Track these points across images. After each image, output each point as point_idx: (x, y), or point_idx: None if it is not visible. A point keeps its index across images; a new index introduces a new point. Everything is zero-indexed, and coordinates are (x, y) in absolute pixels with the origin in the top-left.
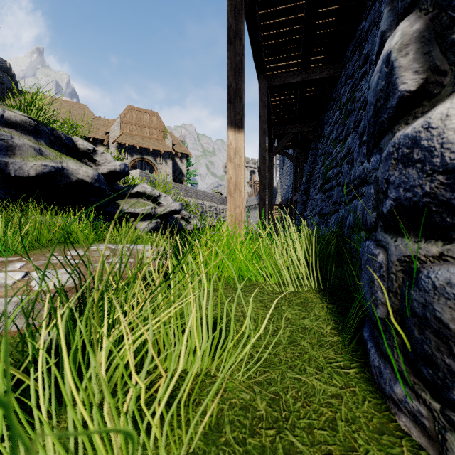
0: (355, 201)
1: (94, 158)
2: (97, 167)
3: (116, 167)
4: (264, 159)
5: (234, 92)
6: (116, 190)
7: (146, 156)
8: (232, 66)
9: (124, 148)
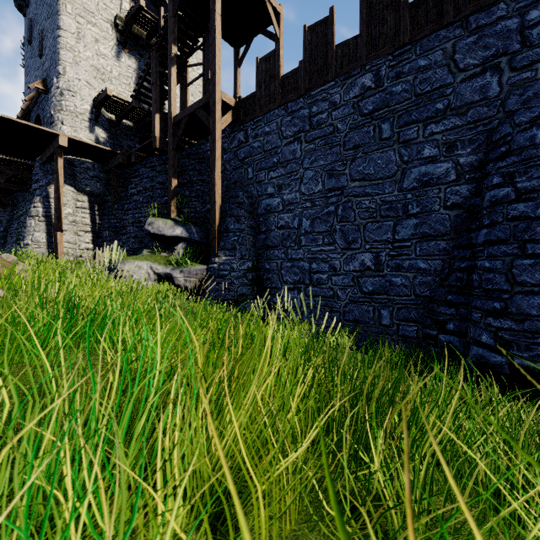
0: None
1: None
2: None
3: None
4: None
5: None
6: None
7: None
8: None
9: None
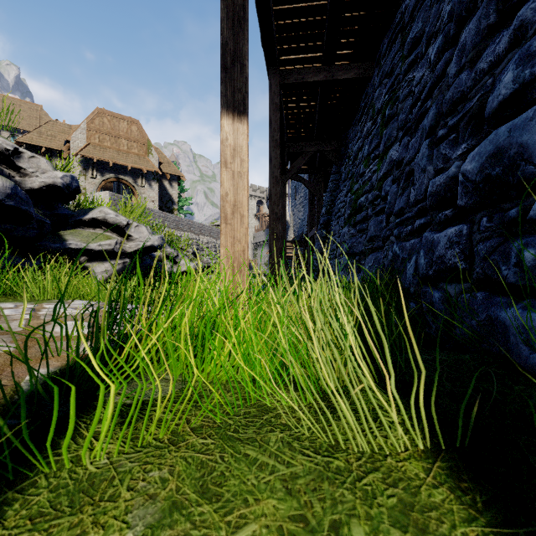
0: (429, 233)
1: (16, 163)
2: (24, 178)
3: (56, 180)
4: (276, 180)
5: (232, 55)
6: (60, 215)
7: (123, 176)
8: (228, 13)
9: (91, 164)
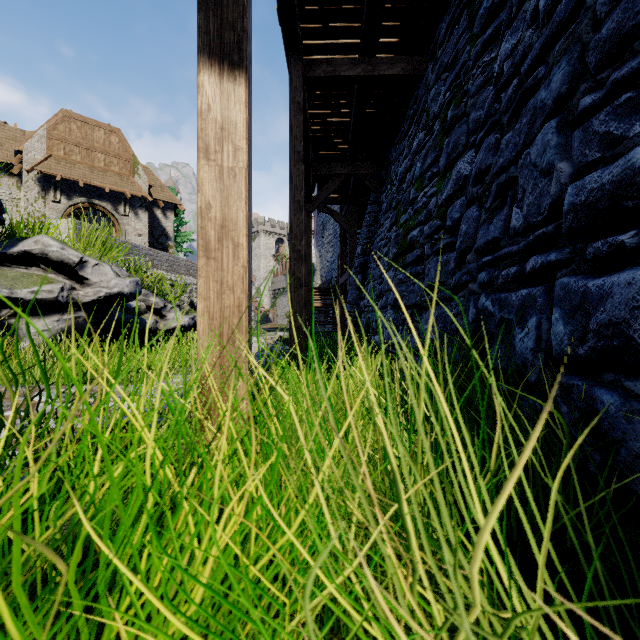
0: (573, 278)
1: None
2: None
3: None
4: (299, 206)
5: None
6: None
7: (99, 201)
8: None
9: (53, 184)
